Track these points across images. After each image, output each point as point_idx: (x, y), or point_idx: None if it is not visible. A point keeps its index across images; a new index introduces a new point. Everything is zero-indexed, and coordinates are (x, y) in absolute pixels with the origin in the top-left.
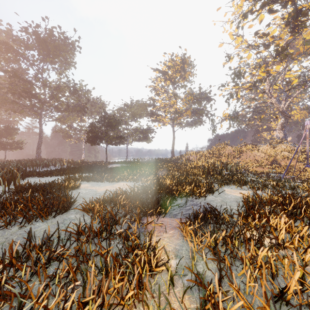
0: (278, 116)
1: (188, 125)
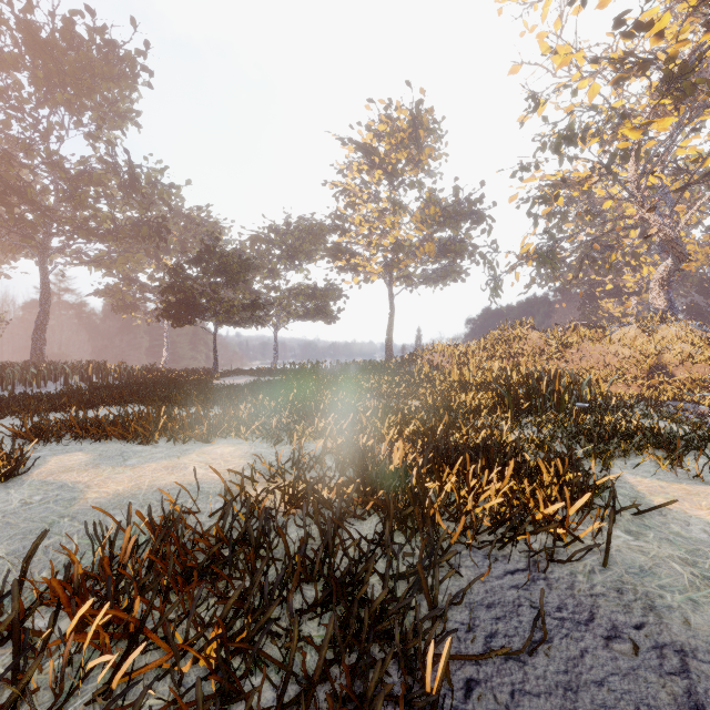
0: (643, 261)
1: (426, 281)
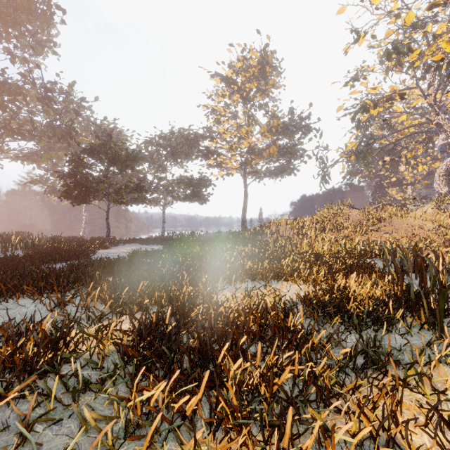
0: (419, 161)
1: (269, 175)
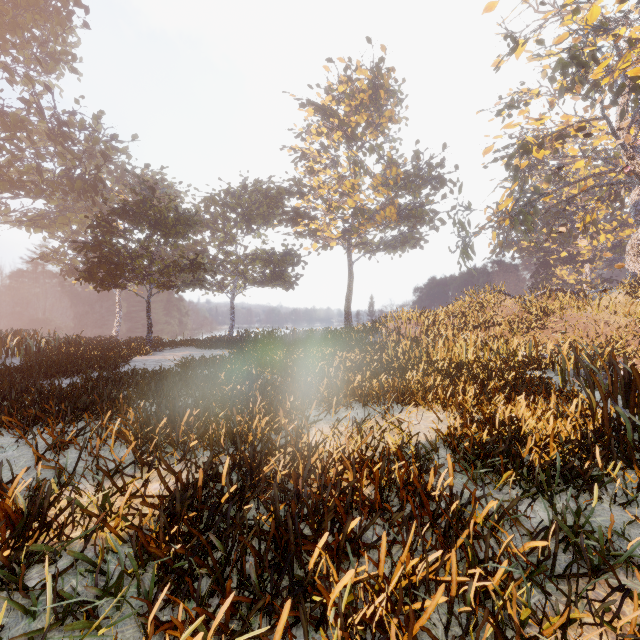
0: (601, 228)
1: (385, 248)
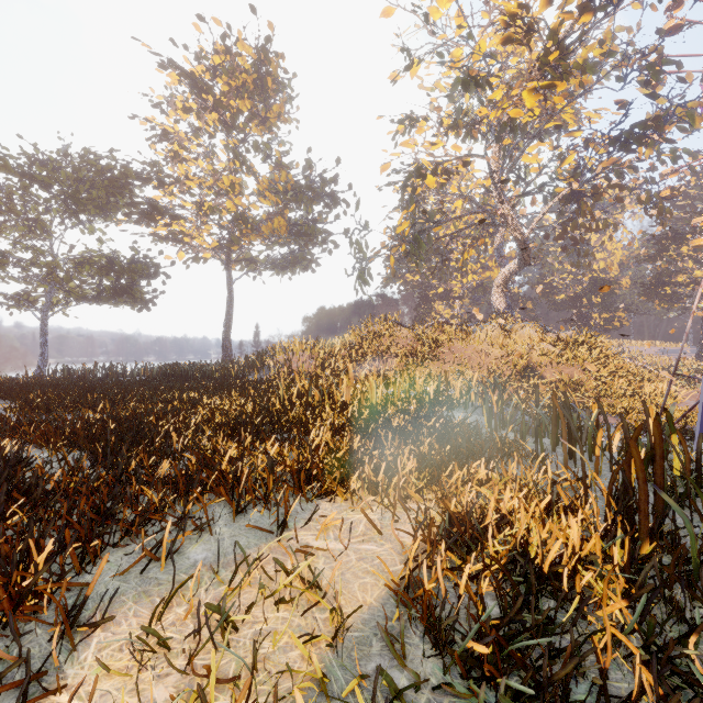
0: (470, 268)
1: (273, 267)
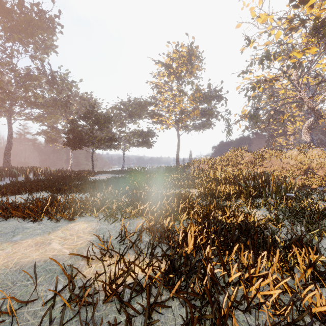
0: (297, 119)
1: (195, 128)
